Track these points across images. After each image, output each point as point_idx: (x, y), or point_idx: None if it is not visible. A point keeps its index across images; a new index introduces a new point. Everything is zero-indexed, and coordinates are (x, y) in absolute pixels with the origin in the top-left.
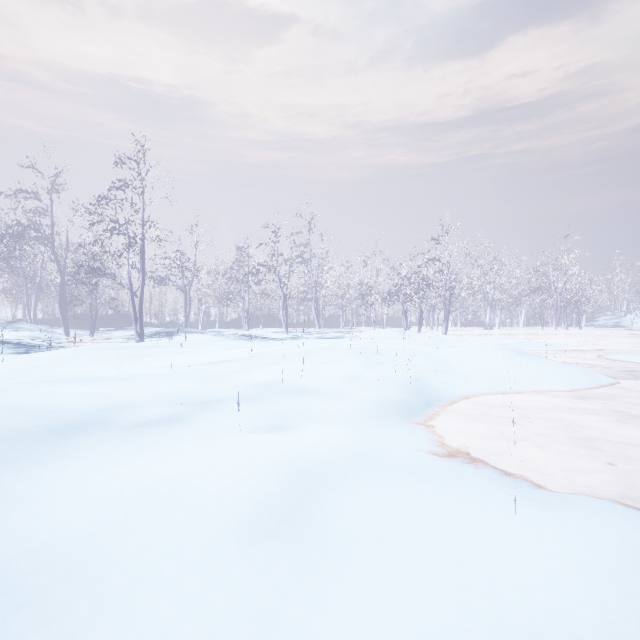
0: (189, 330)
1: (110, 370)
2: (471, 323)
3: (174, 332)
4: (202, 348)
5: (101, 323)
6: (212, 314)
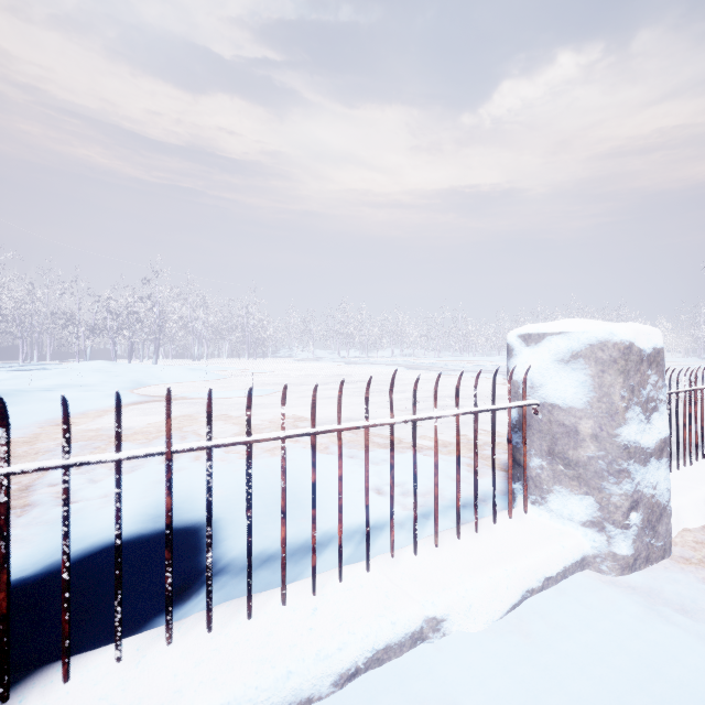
0: None
1: None
2: (183, 355)
3: None
4: None
5: None
6: None
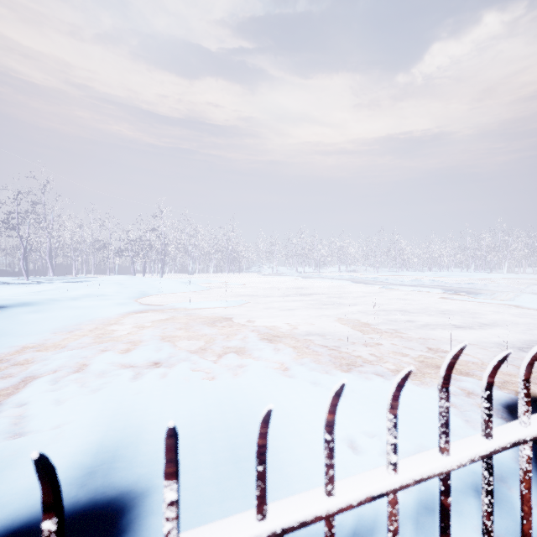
0: None
1: None
2: (182, 271)
3: None
4: None
5: None
6: None
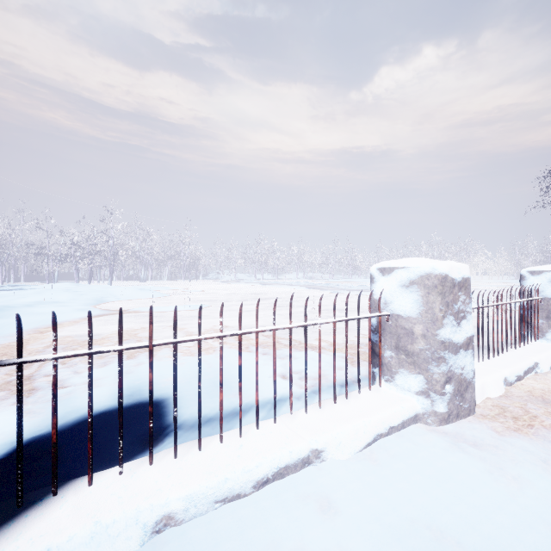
0: None
1: None
2: (132, 278)
3: None
4: None
5: None
6: None
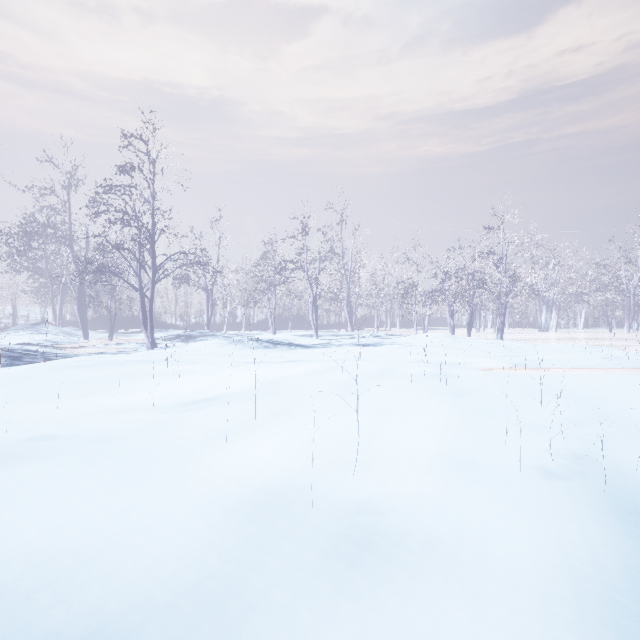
0: (211, 333)
1: (27, 417)
2: (518, 324)
3: (195, 335)
4: (204, 365)
5: (133, 324)
6: (240, 315)
